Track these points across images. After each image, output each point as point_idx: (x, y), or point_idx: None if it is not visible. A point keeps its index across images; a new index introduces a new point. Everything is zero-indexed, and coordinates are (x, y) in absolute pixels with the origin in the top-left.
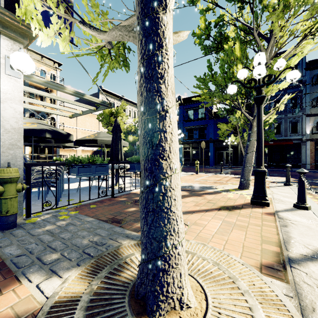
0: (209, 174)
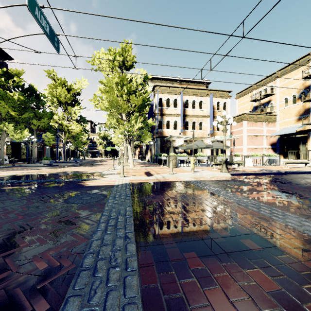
0: (183, 173)
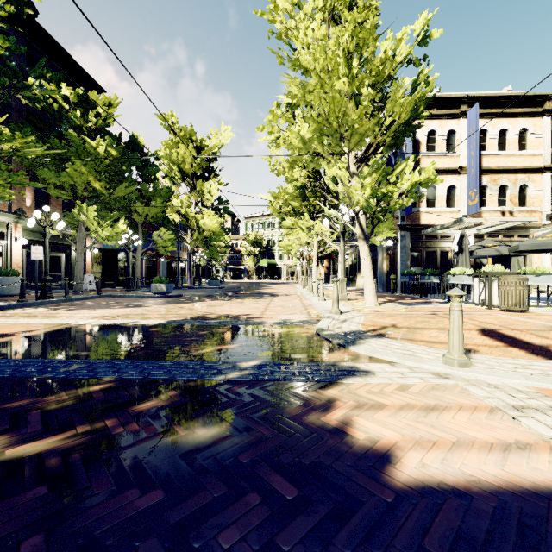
0: None
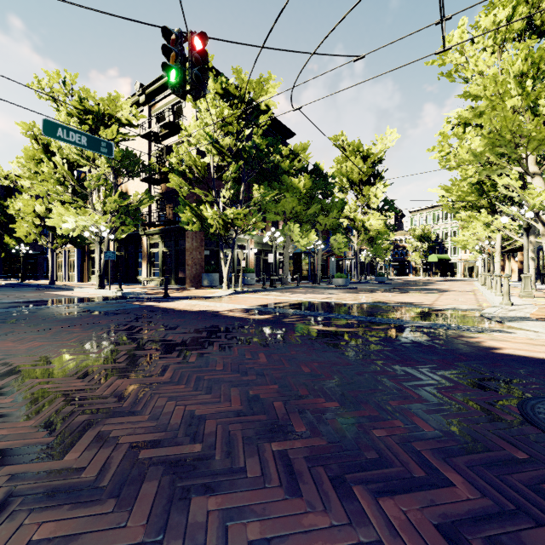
0: None
